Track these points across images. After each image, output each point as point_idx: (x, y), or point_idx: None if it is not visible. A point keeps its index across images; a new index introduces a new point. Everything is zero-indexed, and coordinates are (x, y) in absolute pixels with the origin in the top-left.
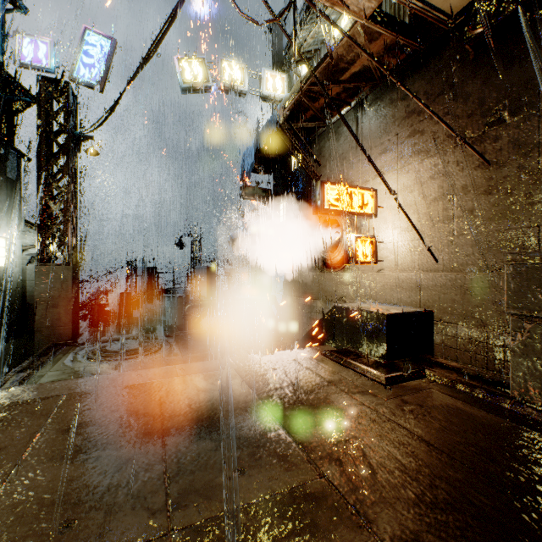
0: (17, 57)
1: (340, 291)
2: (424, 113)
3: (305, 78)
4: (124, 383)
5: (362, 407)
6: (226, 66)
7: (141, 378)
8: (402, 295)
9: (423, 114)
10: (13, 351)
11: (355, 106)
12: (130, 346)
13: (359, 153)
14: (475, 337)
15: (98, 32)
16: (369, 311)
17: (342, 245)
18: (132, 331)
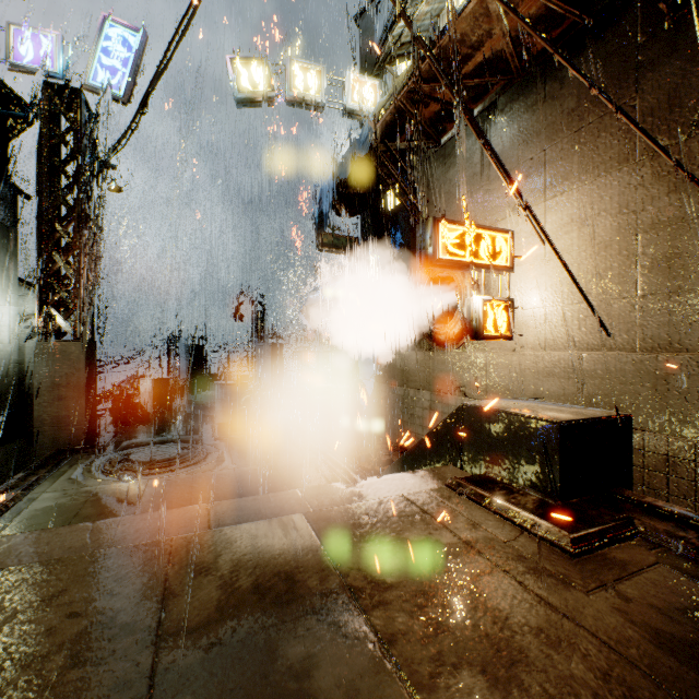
0: (11, 56)
1: (456, 378)
2: (588, 115)
3: (408, 72)
4: (116, 541)
5: (547, 613)
6: (297, 69)
7: (146, 530)
8: (553, 384)
9: (585, 117)
10: (5, 460)
11: (479, 114)
12: (163, 455)
13: (485, 181)
14: (675, 451)
15: (122, 23)
16: (526, 415)
17: (460, 312)
18: (169, 432)
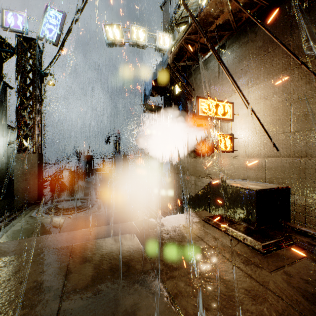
0: (4, 24)
1: (207, 170)
2: (268, 48)
3: (185, 30)
4: (46, 246)
5: (251, 282)
6: (134, 29)
7: (60, 240)
8: (252, 173)
9: (267, 50)
10: (1, 208)
11: (217, 49)
12: (73, 205)
13: (220, 80)
14: (309, 204)
15: (54, 8)
16: (240, 187)
17: (209, 140)
18: (76, 195)
